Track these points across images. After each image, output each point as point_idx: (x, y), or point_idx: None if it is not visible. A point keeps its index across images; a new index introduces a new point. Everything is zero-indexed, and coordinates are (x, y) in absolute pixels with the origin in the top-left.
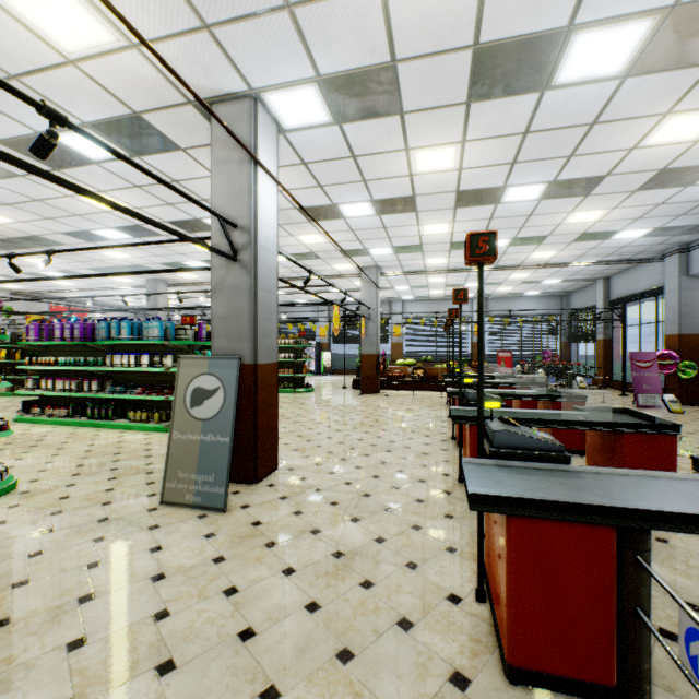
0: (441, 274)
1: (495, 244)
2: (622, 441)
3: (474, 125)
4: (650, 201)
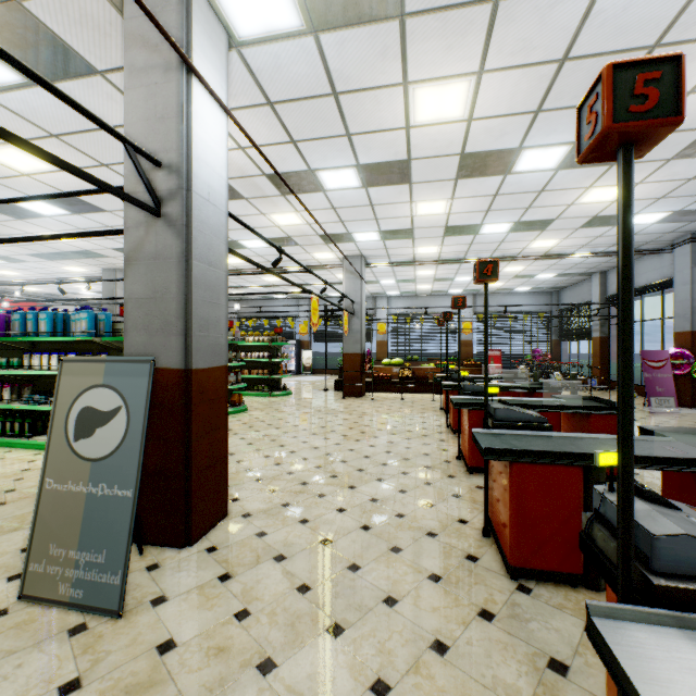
0: (431, 266)
1: (678, 86)
2: None
3: (498, 42)
4: (682, 174)
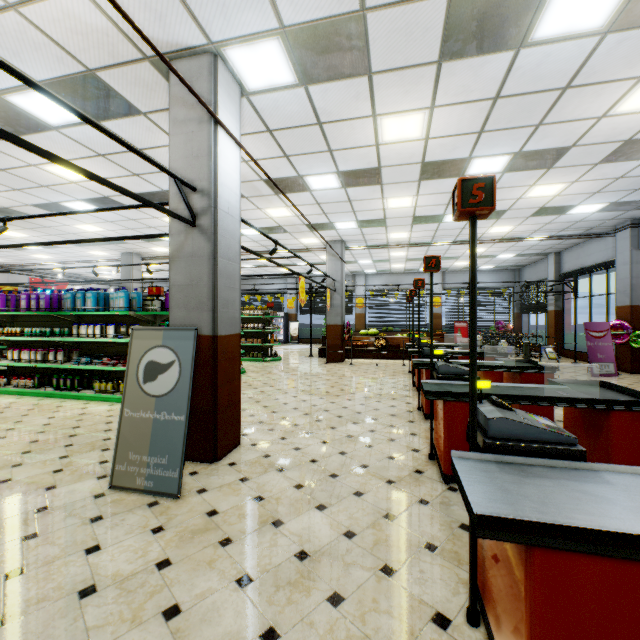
0: (403, 248)
1: (493, 191)
2: (610, 420)
3: (444, 88)
4: (610, 174)
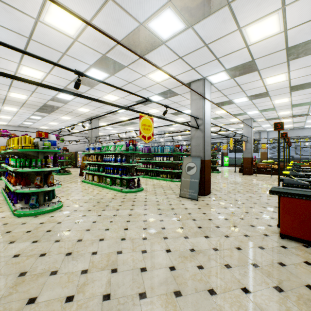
0: (289, 118)
1: (282, 125)
2: None
3: (292, 66)
4: None
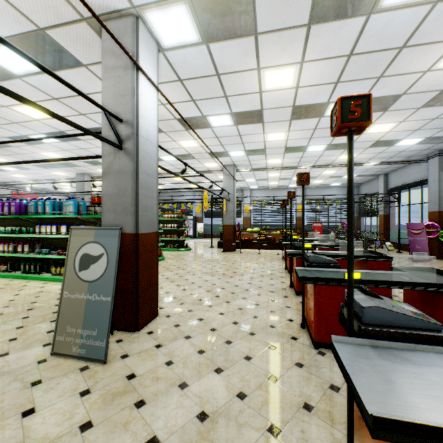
0: (277, 171)
1: (369, 107)
2: None
3: (311, 46)
4: (428, 116)
